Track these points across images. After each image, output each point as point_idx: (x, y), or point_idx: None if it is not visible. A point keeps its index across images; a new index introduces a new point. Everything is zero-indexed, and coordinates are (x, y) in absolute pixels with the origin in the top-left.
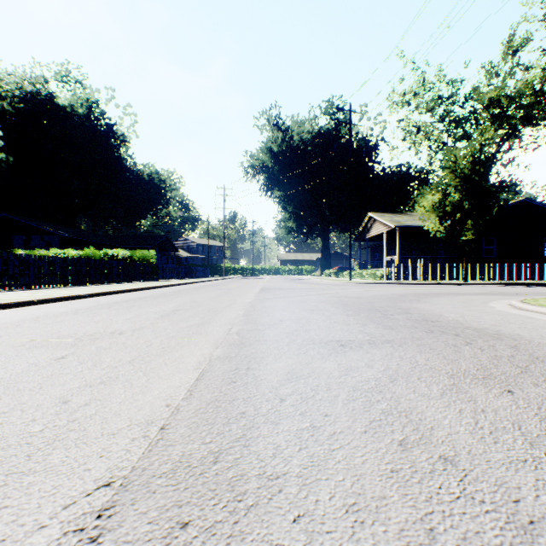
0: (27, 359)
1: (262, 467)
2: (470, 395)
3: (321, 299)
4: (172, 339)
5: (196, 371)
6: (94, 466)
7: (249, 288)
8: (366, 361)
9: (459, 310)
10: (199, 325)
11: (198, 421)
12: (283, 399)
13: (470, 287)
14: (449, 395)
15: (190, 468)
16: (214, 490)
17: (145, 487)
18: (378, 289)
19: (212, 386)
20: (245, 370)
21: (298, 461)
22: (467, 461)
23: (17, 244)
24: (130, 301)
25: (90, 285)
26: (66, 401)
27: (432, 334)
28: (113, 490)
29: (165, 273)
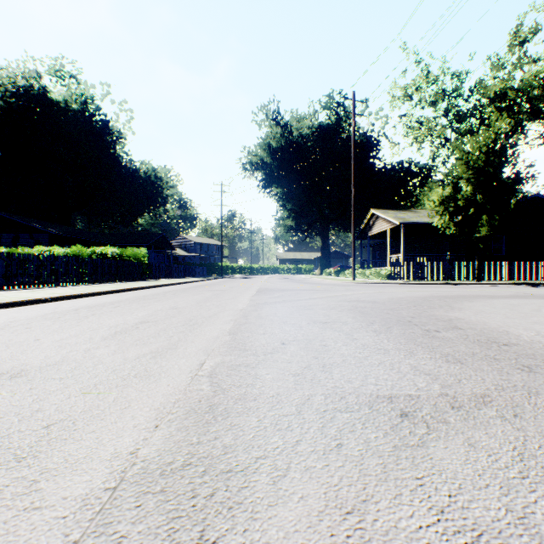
0: None
1: None
2: None
3: (330, 305)
4: (89, 392)
5: None
6: None
7: (245, 289)
8: (498, 490)
9: (522, 323)
10: (156, 354)
11: None
12: None
13: (488, 287)
14: None
15: None
16: None
17: None
18: (390, 290)
19: None
20: None
21: None
22: None
23: (5, 242)
24: (95, 307)
25: (69, 285)
26: None
27: (539, 377)
28: None
29: (157, 272)
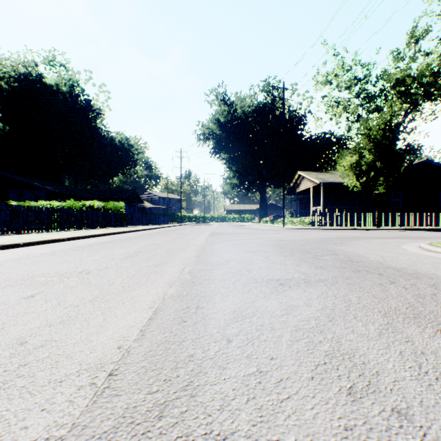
0: None
1: (209, 423)
2: (406, 335)
3: (260, 242)
4: (132, 278)
5: (150, 310)
6: (32, 423)
7: (201, 233)
8: (304, 299)
9: (378, 252)
10: (156, 265)
11: (147, 365)
12: (230, 340)
13: (382, 232)
14: (386, 335)
15: (133, 426)
16: None
17: None
18: (307, 234)
19: (163, 325)
20: (195, 309)
21: (246, 415)
22: (421, 415)
23: (12, 197)
24: (101, 244)
25: (70, 230)
26: (23, 342)
27: (358, 274)
28: None
29: (132, 220)
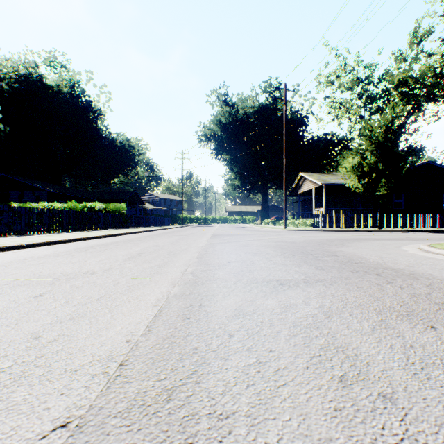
0: (9, 297)
1: (212, 405)
2: (398, 331)
3: (262, 244)
4: (136, 278)
5: (155, 308)
6: (53, 404)
7: (202, 234)
8: (303, 298)
9: (378, 253)
10: (159, 266)
11: (154, 356)
12: (231, 335)
13: (384, 233)
14: (379, 331)
15: (144, 407)
16: (166, 431)
17: (100, 428)
18: (308, 235)
19: (168, 322)
20: (198, 307)
21: (246, 398)
22: (404, 398)
23: (13, 198)
24: (103, 245)
25: (71, 232)
26: (37, 337)
27: (357, 274)
28: (69, 431)
29: (133, 222)
